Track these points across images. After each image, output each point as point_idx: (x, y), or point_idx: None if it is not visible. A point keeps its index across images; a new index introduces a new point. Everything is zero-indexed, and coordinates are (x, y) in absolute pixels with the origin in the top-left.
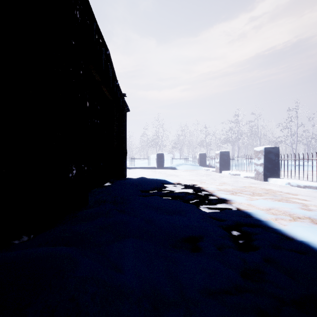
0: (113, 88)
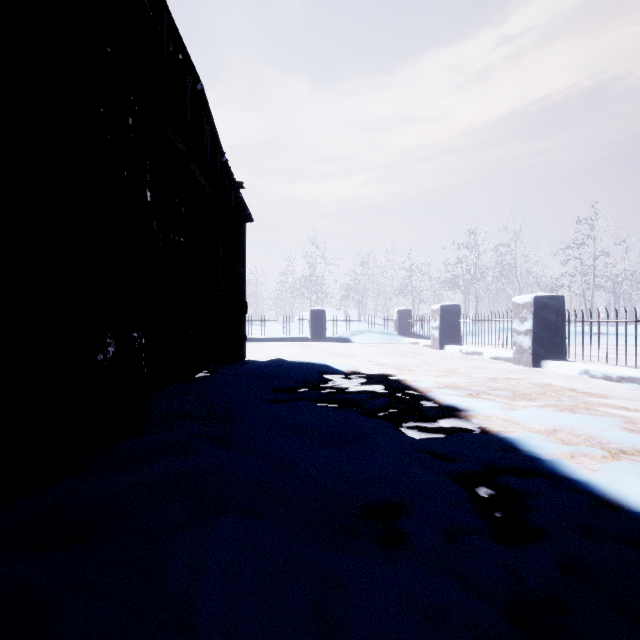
0: (214, 170)
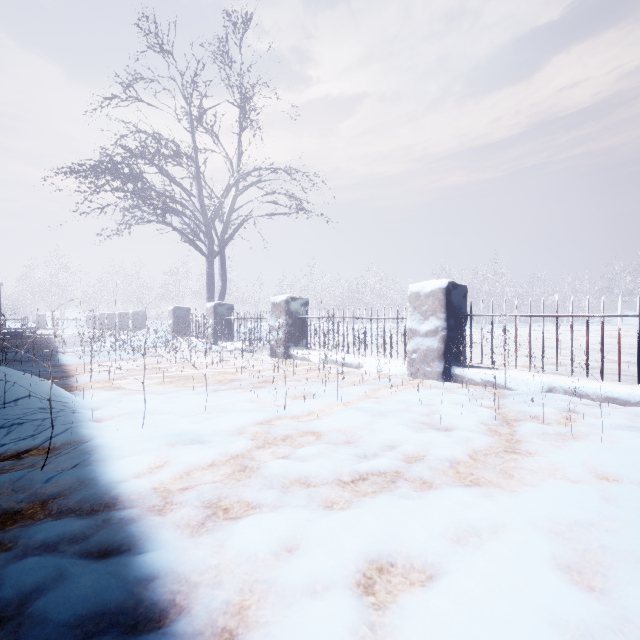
0: None
